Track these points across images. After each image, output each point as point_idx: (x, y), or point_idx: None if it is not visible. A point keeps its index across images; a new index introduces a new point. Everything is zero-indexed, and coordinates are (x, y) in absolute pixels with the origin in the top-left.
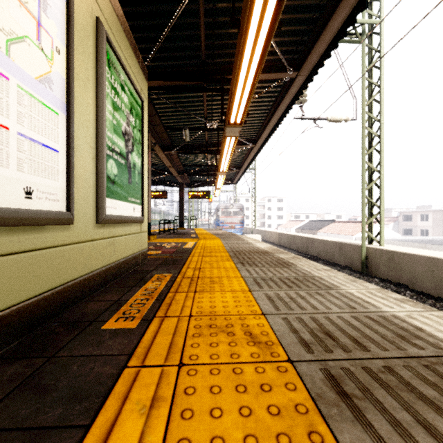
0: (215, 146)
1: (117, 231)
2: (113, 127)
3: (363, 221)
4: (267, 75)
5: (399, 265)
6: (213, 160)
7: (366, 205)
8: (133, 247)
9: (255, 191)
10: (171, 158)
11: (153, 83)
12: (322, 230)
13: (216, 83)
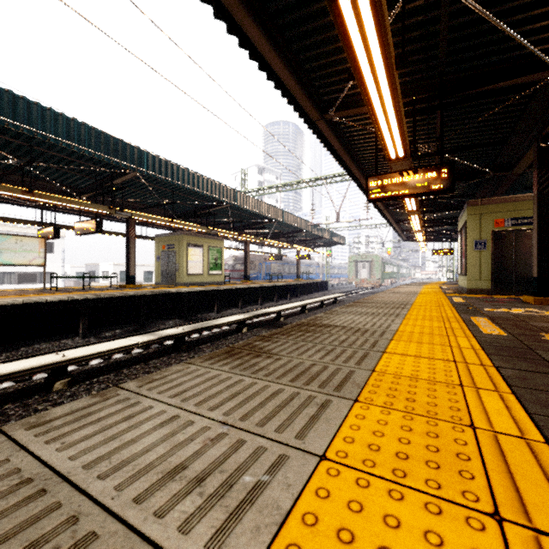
0: None
1: None
2: None
3: None
4: None
5: None
6: None
7: None
8: None
9: None
10: None
11: None
12: None
13: None
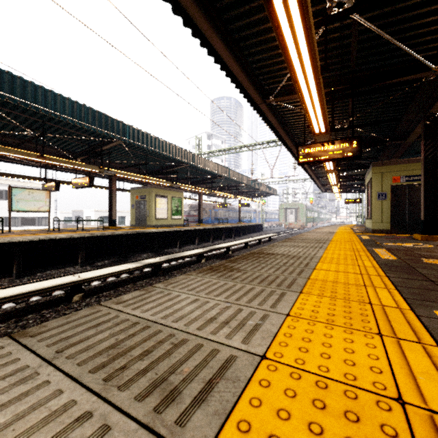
0: None
1: None
2: None
3: None
4: None
5: None
6: None
7: None
8: None
9: None
10: None
11: None
12: None
13: None
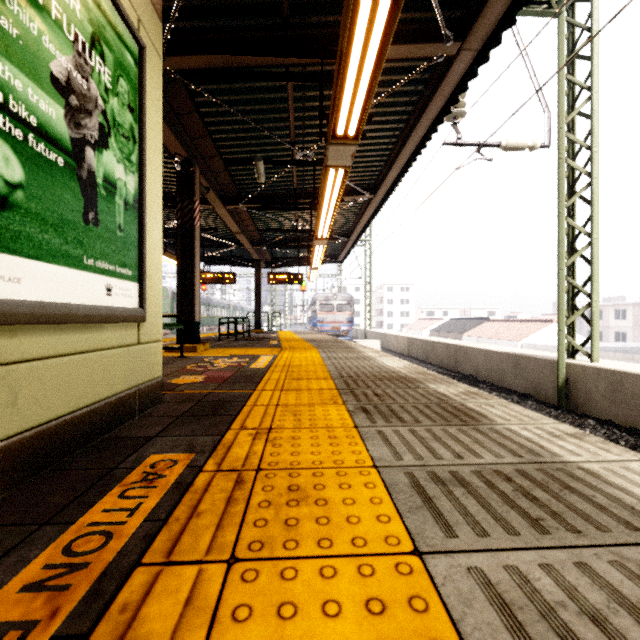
0: (310, 197)
1: (30, 345)
2: (3, 40)
3: (561, 318)
4: (405, 47)
5: (633, 397)
6: (307, 222)
7: (565, 291)
8: (108, 380)
9: (370, 274)
10: (239, 219)
11: (192, 61)
12: (469, 332)
13: (310, 64)
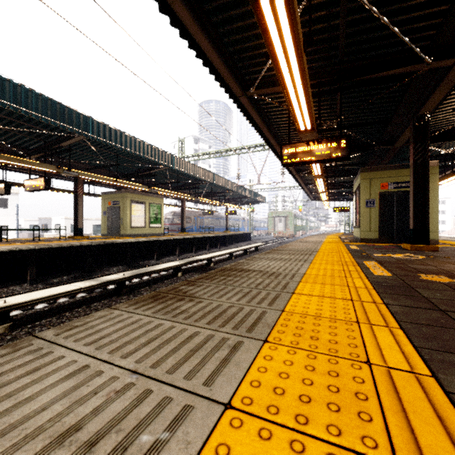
0: None
1: None
2: None
3: None
4: None
5: None
6: None
7: None
8: None
9: None
10: None
11: None
12: None
13: None
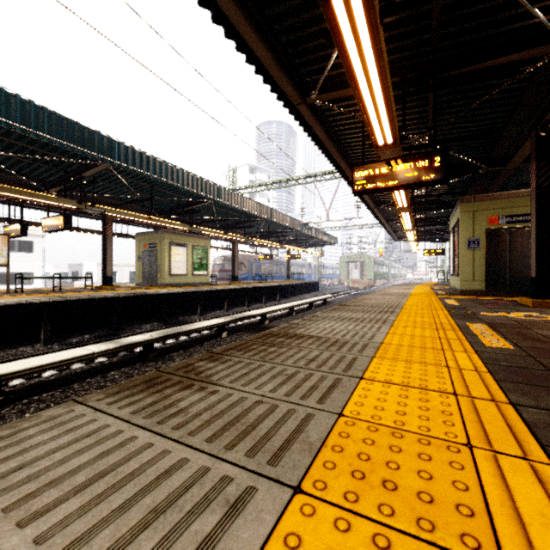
0: None
1: None
2: None
3: None
4: None
5: None
6: None
7: None
8: None
9: None
10: None
11: None
12: None
13: None
